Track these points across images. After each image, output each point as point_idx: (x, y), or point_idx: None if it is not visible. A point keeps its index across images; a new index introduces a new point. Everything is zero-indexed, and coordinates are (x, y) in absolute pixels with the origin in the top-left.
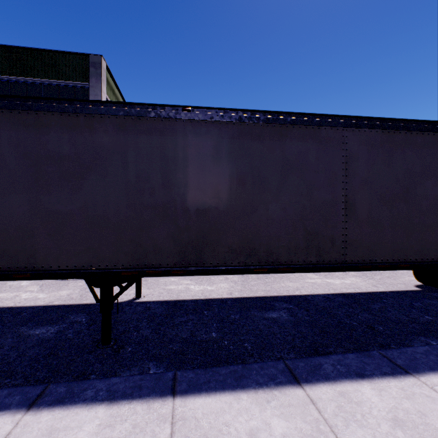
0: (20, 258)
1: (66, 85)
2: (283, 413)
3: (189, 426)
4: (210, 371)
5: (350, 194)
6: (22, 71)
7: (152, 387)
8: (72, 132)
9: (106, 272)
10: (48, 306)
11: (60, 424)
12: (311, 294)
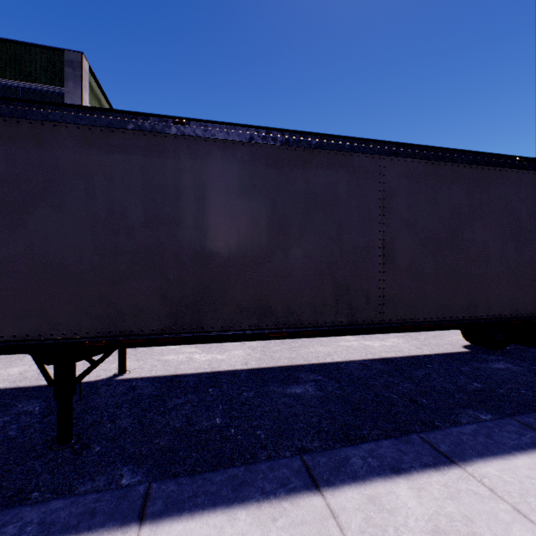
0: None
1: (32, 89)
2: None
3: None
4: (200, 480)
5: (388, 237)
6: None
7: (111, 512)
8: (10, 145)
9: (62, 343)
10: None
11: None
12: (345, 361)
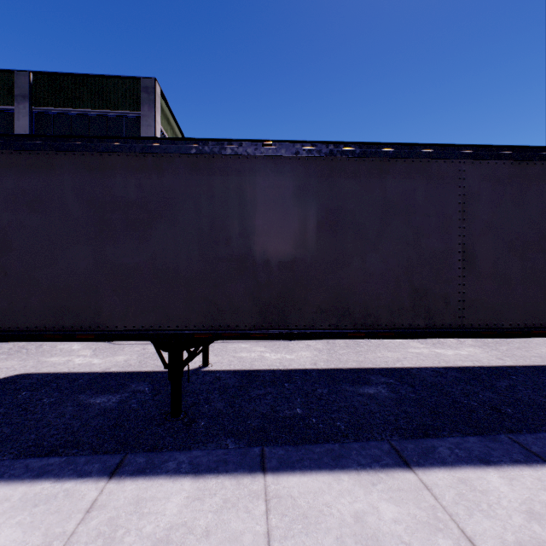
0: (84, 316)
1: (115, 116)
2: (392, 498)
3: (286, 505)
4: (302, 449)
5: (468, 241)
6: (66, 101)
7: (239, 462)
8: (139, 174)
9: (176, 334)
10: (105, 372)
11: (146, 494)
12: (416, 367)
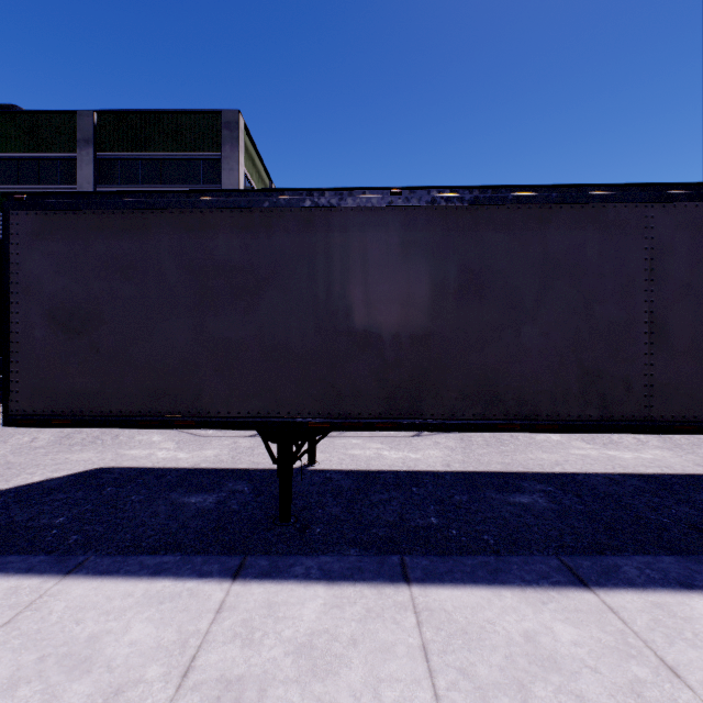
0: (182, 400)
1: (191, 159)
2: (569, 618)
3: (440, 618)
4: (450, 560)
5: (658, 309)
6: (134, 144)
7: (377, 571)
8: (245, 233)
9: (288, 422)
10: (195, 469)
11: (277, 598)
12: (583, 472)
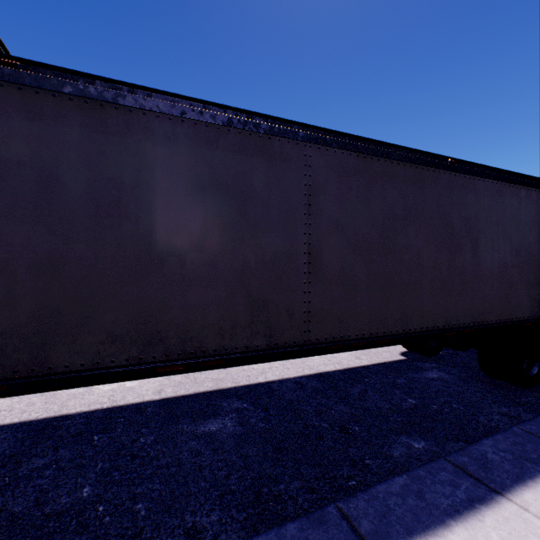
0: None
1: None
2: None
3: None
4: None
5: (315, 241)
6: None
7: None
8: None
9: None
10: None
11: None
12: (279, 379)
